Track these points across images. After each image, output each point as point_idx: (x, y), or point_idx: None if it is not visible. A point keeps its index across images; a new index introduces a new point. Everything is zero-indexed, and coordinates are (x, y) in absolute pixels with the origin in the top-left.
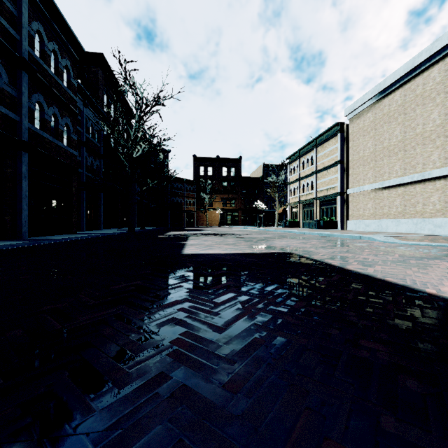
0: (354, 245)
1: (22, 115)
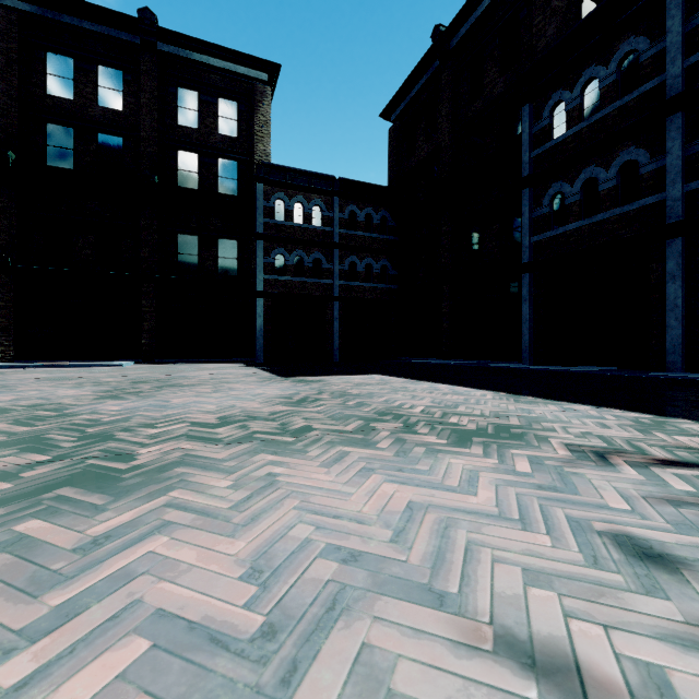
0: (142, 388)
1: (668, 186)
